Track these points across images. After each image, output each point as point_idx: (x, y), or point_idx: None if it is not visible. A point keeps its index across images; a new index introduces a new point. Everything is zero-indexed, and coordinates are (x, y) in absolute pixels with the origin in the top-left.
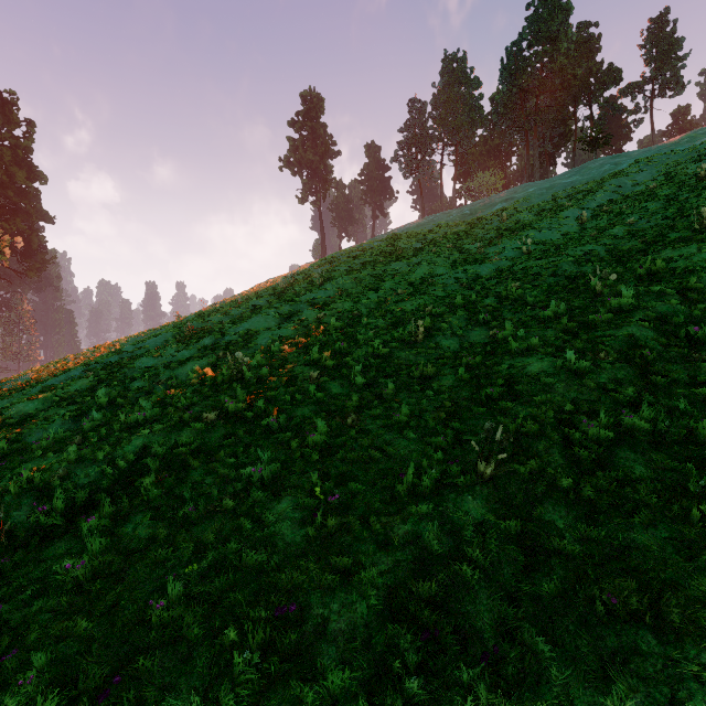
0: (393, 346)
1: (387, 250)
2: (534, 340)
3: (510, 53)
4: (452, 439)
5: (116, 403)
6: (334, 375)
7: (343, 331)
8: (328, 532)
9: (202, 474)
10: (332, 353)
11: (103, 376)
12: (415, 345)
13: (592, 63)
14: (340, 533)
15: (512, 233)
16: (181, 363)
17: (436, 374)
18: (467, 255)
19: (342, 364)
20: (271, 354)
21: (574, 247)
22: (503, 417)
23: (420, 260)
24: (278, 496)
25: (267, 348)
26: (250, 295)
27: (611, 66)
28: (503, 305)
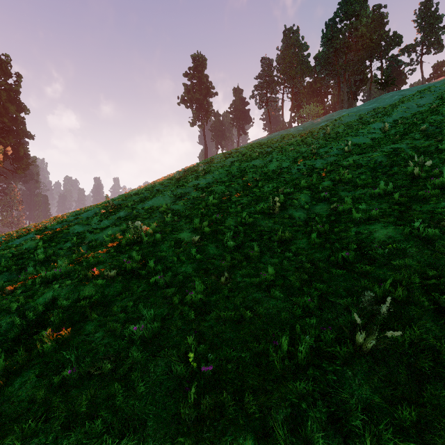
0: (256, 217)
1: (248, 153)
2: (375, 211)
3: (328, 26)
4: (318, 300)
5: (50, 259)
6: (211, 239)
7: (218, 206)
8: (200, 411)
9: (95, 326)
10: (210, 222)
11: (46, 239)
12: (273, 216)
13: (383, 31)
14: (213, 414)
15: (335, 139)
16: (102, 229)
17: (291, 238)
18: (304, 154)
19: (217, 230)
20: (165, 223)
21: (385, 145)
22: (366, 281)
23: (272, 158)
24: (155, 358)
25: (163, 218)
26: (156, 183)
27: (395, 33)
28: (337, 186)
